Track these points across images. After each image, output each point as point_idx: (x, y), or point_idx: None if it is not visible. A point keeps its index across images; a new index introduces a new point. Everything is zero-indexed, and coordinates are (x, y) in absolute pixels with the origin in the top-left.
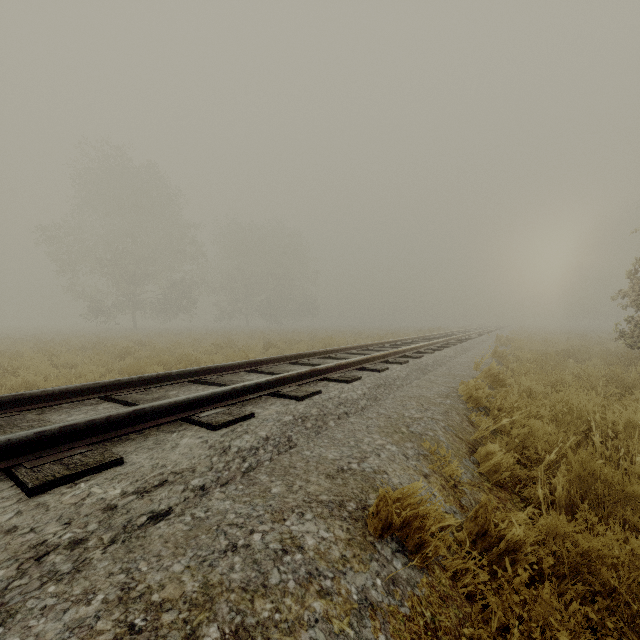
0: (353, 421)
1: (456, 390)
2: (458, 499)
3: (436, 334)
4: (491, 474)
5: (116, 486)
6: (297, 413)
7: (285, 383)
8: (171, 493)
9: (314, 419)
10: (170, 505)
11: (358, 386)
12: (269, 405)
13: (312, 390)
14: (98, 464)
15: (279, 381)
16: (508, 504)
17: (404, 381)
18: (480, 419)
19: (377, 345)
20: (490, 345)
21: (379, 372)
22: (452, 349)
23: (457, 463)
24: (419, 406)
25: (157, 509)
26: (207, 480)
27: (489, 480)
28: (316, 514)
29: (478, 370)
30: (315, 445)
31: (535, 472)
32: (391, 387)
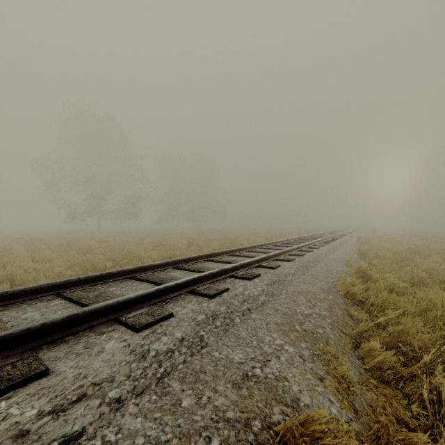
0: (255, 317)
1: (335, 285)
2: (352, 403)
3: (312, 235)
4: (375, 370)
5: (34, 405)
6: (208, 312)
7: (200, 282)
8: (86, 410)
9: (222, 317)
10: (83, 425)
11: (258, 283)
12: (186, 303)
13: (221, 288)
14: (22, 378)
15: (195, 280)
16: (394, 402)
17: (293, 277)
18: (357, 312)
19: (270, 244)
20: (353, 243)
21: (273, 269)
22: (326, 247)
23: (348, 365)
24: (307, 302)
25: (69, 432)
26: (123, 391)
27: (374, 376)
28: (223, 439)
29: (348, 266)
30: (223, 345)
31: (415, 370)
32: (283, 283)
